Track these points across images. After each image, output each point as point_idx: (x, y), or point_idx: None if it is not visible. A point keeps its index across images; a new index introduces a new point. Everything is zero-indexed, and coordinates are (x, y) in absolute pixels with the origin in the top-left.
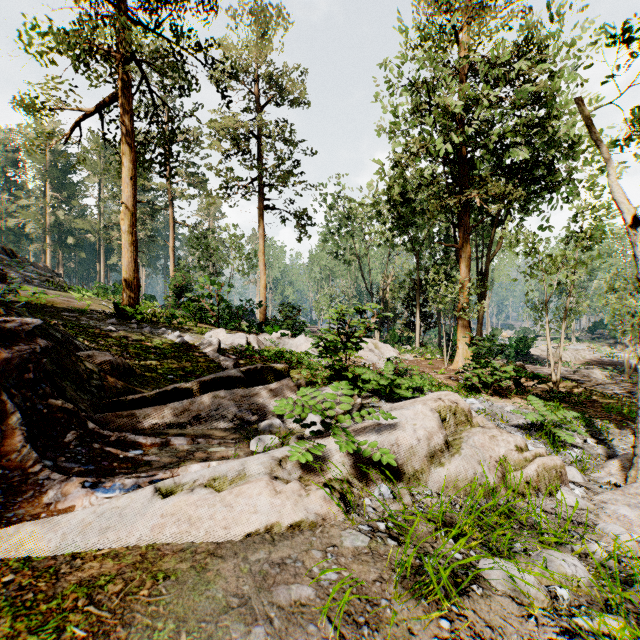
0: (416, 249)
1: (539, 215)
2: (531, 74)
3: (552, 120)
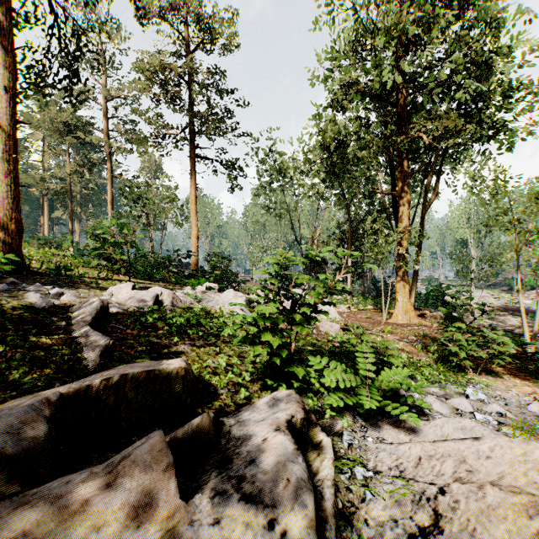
0: (343, 204)
1: (471, 166)
2: (485, 0)
3: (501, 57)
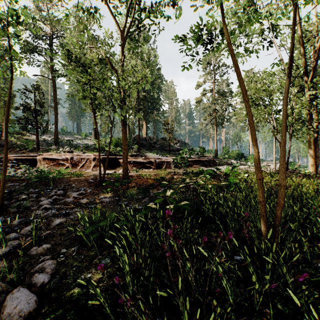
0: None
1: None
2: None
3: None
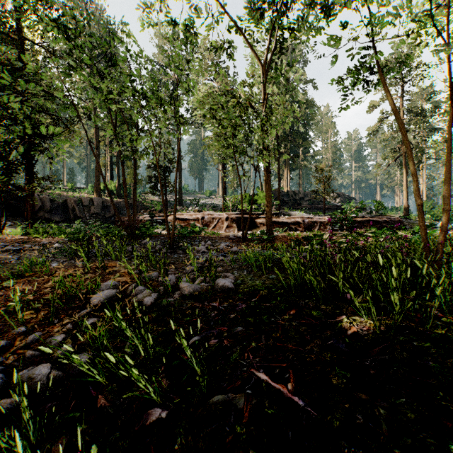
0: None
1: None
2: None
3: None
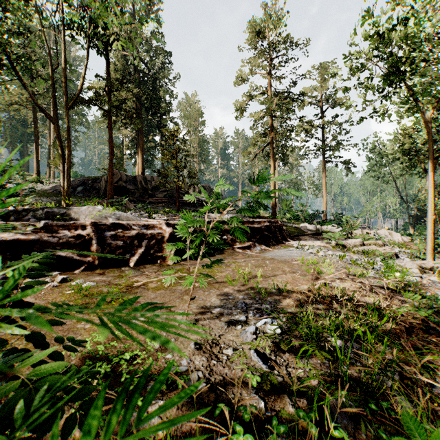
0: None
1: None
2: None
3: None
